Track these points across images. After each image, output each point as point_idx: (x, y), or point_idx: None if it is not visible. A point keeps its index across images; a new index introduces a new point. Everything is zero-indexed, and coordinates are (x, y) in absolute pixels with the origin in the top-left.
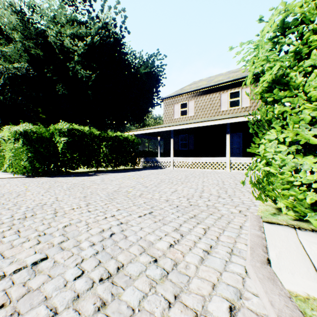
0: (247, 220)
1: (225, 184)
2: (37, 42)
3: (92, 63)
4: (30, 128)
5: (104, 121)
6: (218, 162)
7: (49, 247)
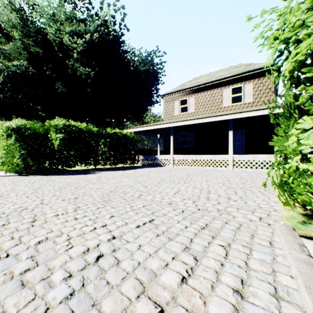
0: (275, 231)
1: (232, 183)
2: (37, 40)
3: (91, 60)
4: (24, 123)
5: (104, 119)
6: (220, 159)
7: (5, 281)
